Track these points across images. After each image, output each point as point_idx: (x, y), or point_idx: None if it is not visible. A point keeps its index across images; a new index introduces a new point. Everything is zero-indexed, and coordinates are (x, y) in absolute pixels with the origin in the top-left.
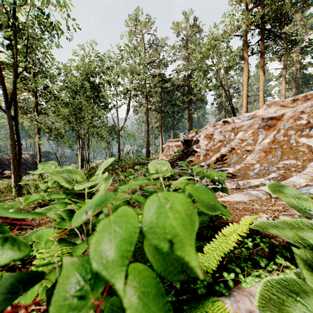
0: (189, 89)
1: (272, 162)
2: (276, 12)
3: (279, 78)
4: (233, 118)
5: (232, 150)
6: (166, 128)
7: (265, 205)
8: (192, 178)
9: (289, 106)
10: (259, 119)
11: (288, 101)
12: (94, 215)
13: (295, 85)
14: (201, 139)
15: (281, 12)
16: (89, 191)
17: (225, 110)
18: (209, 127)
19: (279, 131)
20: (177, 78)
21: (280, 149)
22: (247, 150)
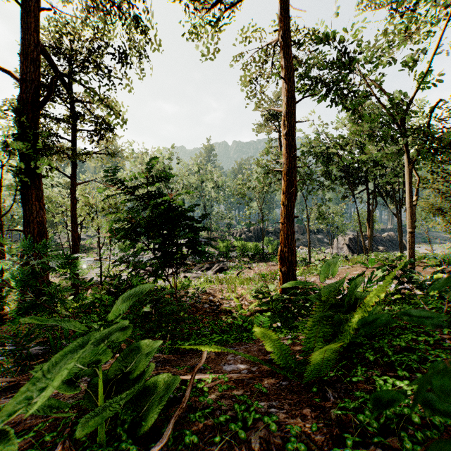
0: None
1: None
2: None
3: None
4: None
5: None
6: None
7: None
8: None
9: None
10: None
11: None
12: None
13: None
14: None
15: None
16: None
17: None
18: None
19: None
20: None
21: None
22: None
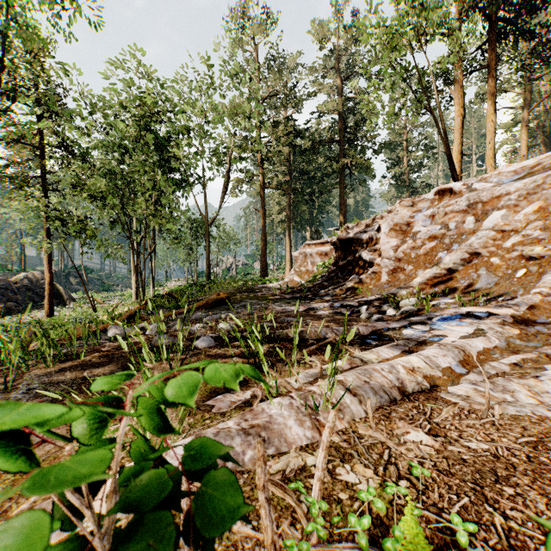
0: (341, 148)
1: None
2: None
3: (511, 127)
4: (468, 180)
5: (472, 258)
6: (298, 223)
7: None
8: None
9: None
10: None
11: None
12: None
13: (543, 140)
14: (383, 234)
15: None
16: None
17: (408, 188)
18: (400, 209)
19: None
20: (318, 130)
21: None
22: (525, 256)
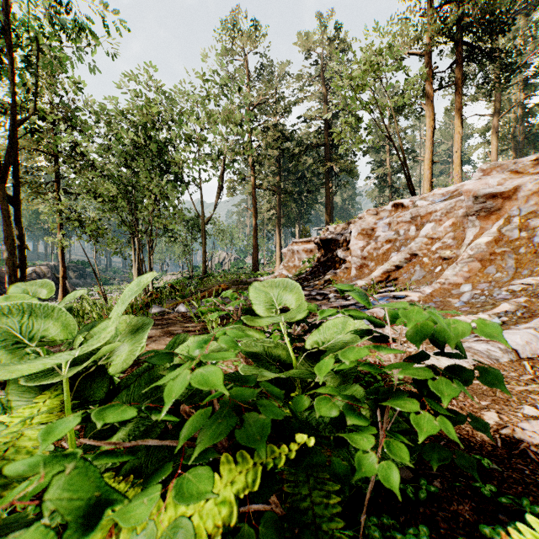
0: (327, 152)
1: (496, 280)
2: (484, 13)
3: (485, 131)
4: (413, 198)
5: (412, 257)
6: (287, 220)
7: (516, 378)
8: (361, 322)
9: (529, 173)
10: (468, 198)
11: (527, 162)
12: (101, 430)
13: (514, 144)
14: (353, 237)
15: (494, 12)
16: (81, 368)
17: (390, 188)
18: (367, 217)
19: (508, 220)
20: (306, 134)
21: (512, 255)
22: (442, 257)
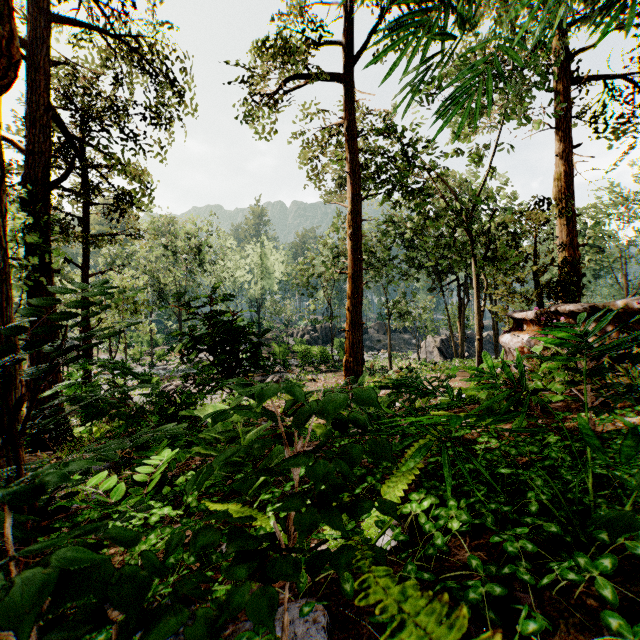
0: None
1: None
2: None
3: None
4: None
5: None
6: None
7: None
8: None
9: None
10: None
11: None
12: None
13: None
14: None
15: None
16: None
17: None
18: None
19: None
20: None
21: None
22: None
